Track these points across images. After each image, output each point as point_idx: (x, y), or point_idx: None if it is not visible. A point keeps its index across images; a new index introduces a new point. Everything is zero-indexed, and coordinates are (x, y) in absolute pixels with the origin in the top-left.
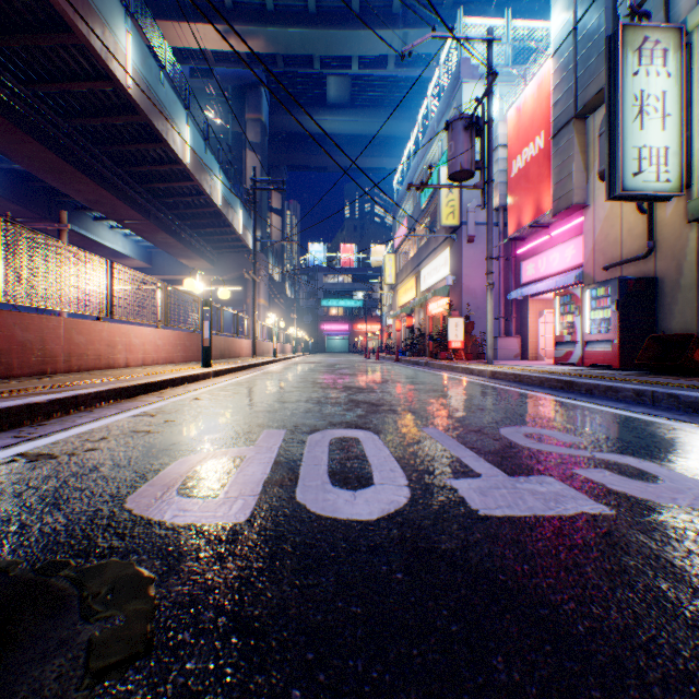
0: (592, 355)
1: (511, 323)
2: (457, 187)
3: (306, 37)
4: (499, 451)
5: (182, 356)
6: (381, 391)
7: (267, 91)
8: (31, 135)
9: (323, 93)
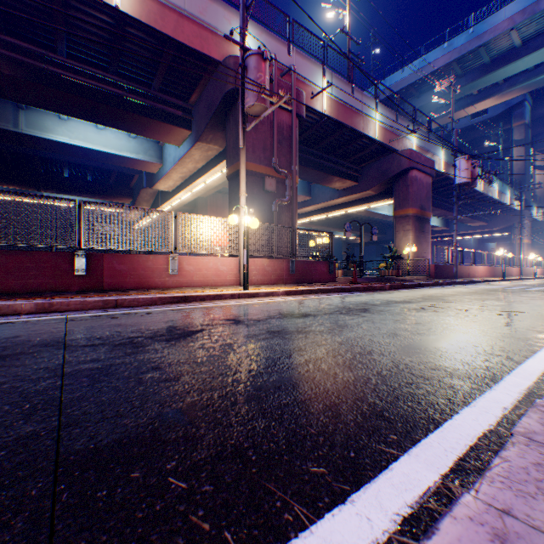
0: None
1: None
2: None
3: None
4: None
5: (488, 275)
6: None
7: (527, 100)
8: None
9: None
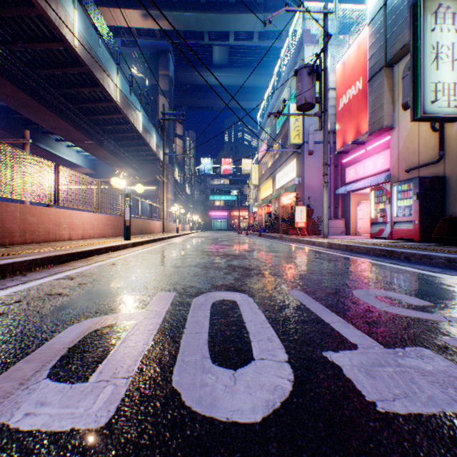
0: (399, 231)
1: (338, 210)
2: (302, 115)
3: (199, 19)
4: (362, 316)
5: (112, 232)
6: (251, 258)
7: (173, 56)
8: (8, 80)
9: (210, 57)
